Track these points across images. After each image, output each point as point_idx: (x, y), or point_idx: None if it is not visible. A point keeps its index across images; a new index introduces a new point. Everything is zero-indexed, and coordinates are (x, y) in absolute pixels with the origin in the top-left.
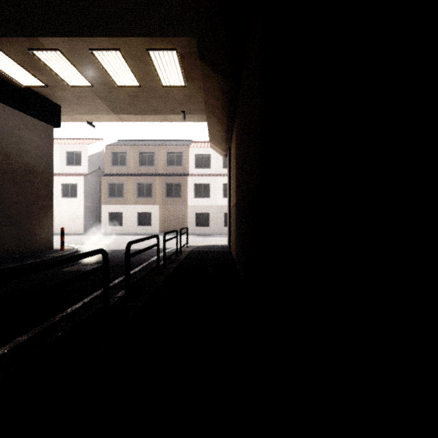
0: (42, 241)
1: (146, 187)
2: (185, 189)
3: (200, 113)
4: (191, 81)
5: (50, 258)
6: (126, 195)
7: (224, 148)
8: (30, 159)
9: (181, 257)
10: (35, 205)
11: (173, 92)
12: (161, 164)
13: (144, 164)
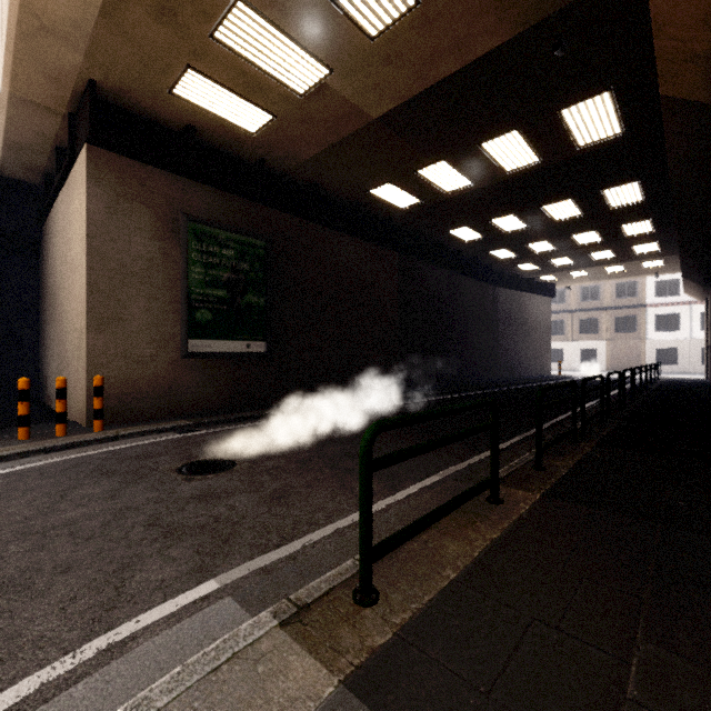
0: (547, 369)
1: (589, 323)
2: (640, 323)
3: (673, 271)
4: (669, 264)
5: (567, 377)
6: (566, 332)
7: (700, 299)
8: (544, 321)
9: (661, 380)
10: (546, 348)
11: (651, 268)
12: (608, 297)
13: (586, 299)
